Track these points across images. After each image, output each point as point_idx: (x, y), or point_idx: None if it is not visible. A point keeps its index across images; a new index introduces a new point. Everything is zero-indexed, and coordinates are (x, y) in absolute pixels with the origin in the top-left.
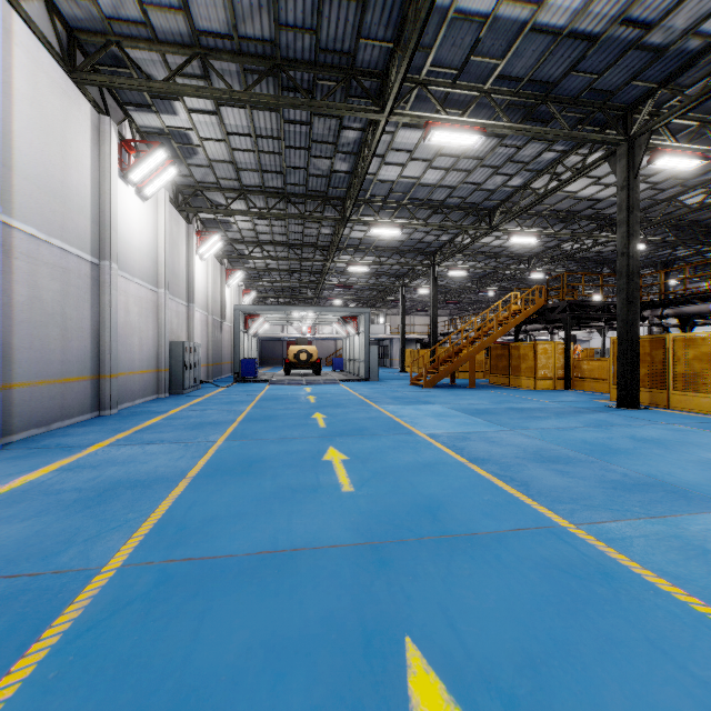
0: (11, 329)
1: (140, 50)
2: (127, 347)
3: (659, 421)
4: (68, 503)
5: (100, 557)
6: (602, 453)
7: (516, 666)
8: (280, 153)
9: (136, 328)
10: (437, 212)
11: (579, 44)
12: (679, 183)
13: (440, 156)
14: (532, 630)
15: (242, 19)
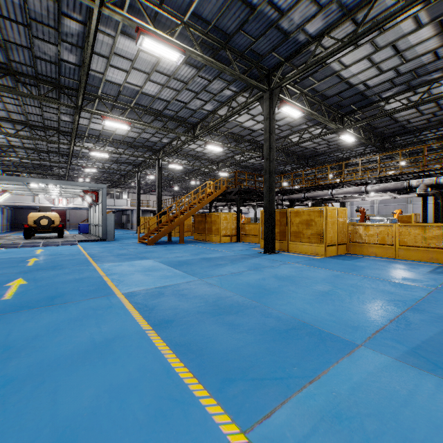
0: None
1: None
2: None
3: (286, 261)
4: None
5: None
6: (261, 296)
7: None
8: None
9: None
10: (158, 119)
11: (245, 9)
12: (290, 128)
13: (156, 71)
14: None
15: None
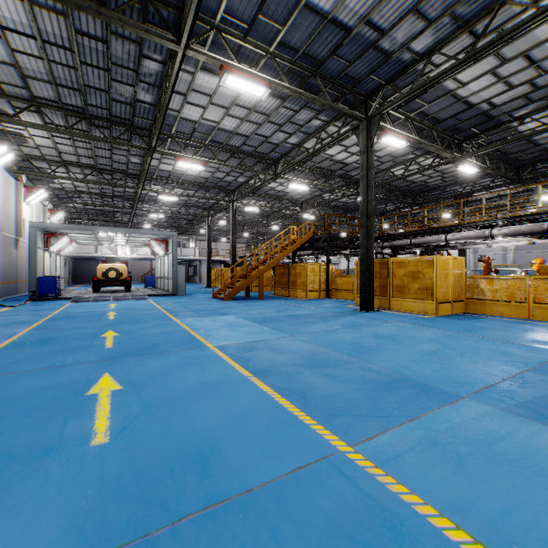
0: None
1: None
2: None
3: (388, 320)
4: None
5: None
6: (359, 352)
7: None
8: (75, 68)
9: None
10: (234, 156)
11: (338, 32)
12: (392, 159)
13: (235, 105)
14: None
15: None
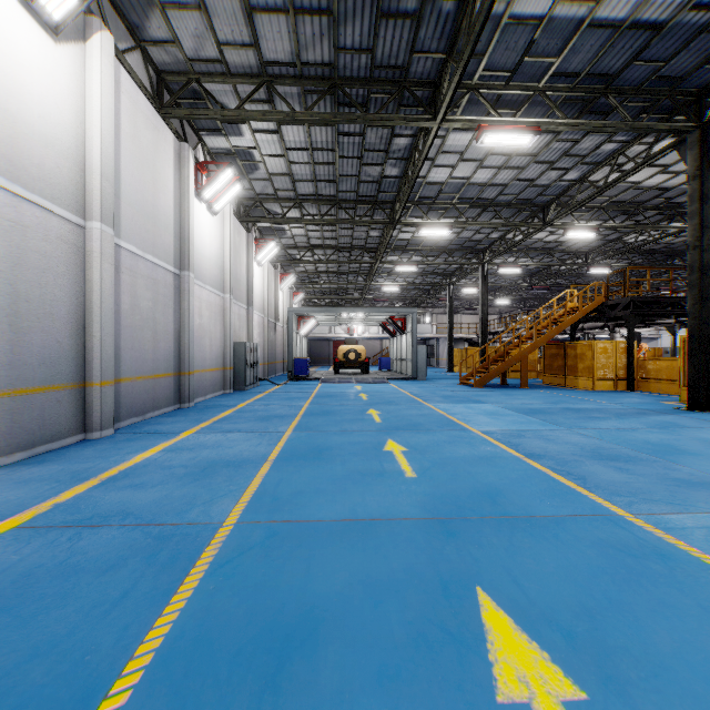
0: (118, 332)
1: (215, 83)
2: (200, 347)
3: None
4: (180, 476)
5: (218, 515)
6: (666, 454)
7: (573, 613)
8: (334, 164)
9: (207, 330)
10: (487, 210)
11: (642, 34)
12: None
13: (491, 155)
14: (589, 591)
15: (305, 47)
